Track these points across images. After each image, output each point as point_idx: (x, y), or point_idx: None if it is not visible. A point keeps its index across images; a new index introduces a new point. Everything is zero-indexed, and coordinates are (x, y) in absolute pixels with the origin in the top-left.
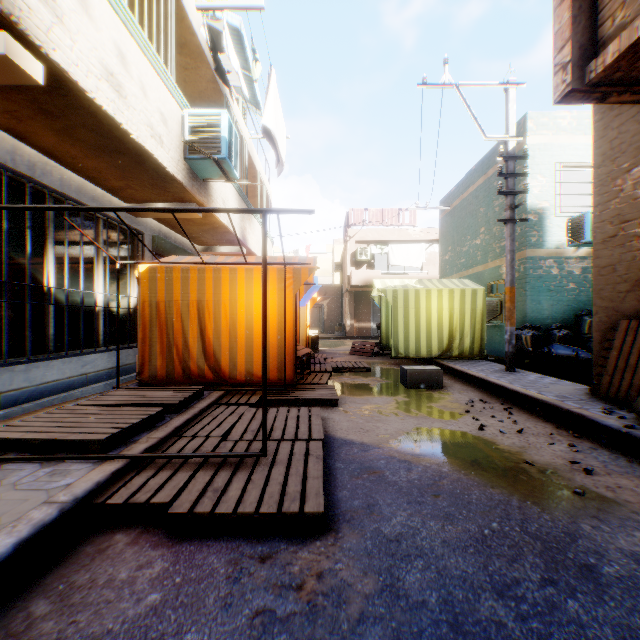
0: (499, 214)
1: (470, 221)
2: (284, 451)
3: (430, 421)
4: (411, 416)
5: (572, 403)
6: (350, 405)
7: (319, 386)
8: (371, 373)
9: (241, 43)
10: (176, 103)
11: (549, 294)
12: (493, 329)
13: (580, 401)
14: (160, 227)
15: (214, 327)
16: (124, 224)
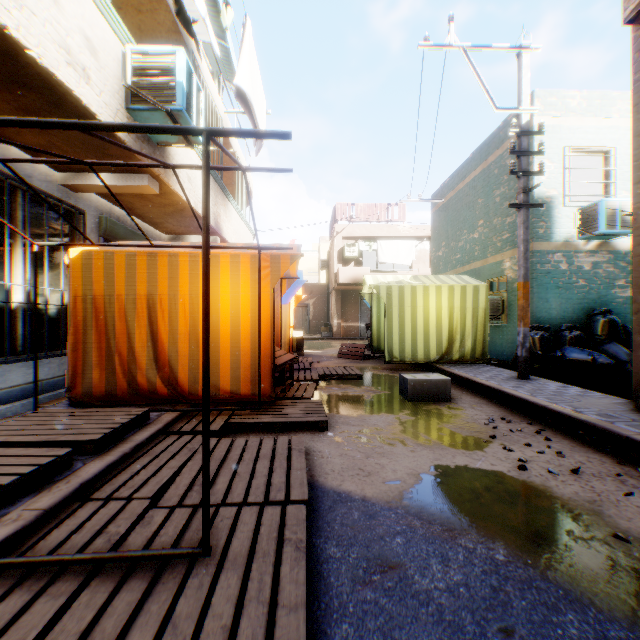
0: (500, 204)
1: (466, 214)
2: (244, 531)
3: (450, 454)
4: (423, 445)
5: (626, 426)
6: (342, 428)
7: (303, 401)
8: (364, 381)
9: (215, 5)
10: (114, 34)
11: (557, 291)
12: (493, 330)
13: (633, 422)
14: (111, 207)
15: (169, 329)
16: (55, 198)
